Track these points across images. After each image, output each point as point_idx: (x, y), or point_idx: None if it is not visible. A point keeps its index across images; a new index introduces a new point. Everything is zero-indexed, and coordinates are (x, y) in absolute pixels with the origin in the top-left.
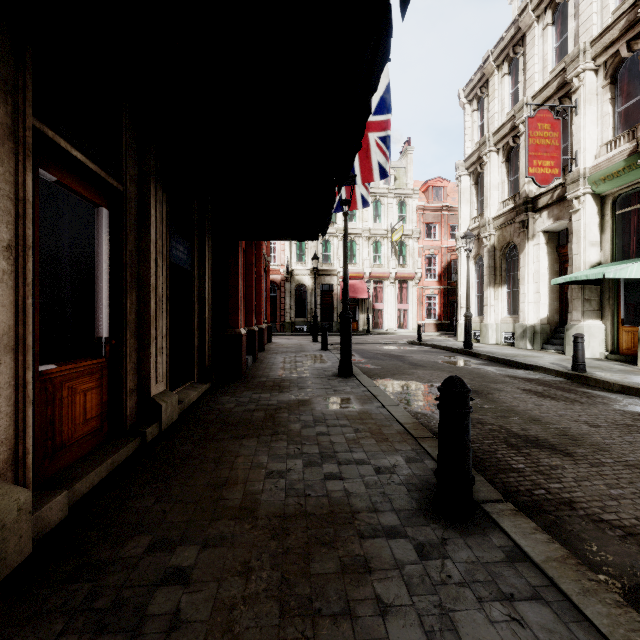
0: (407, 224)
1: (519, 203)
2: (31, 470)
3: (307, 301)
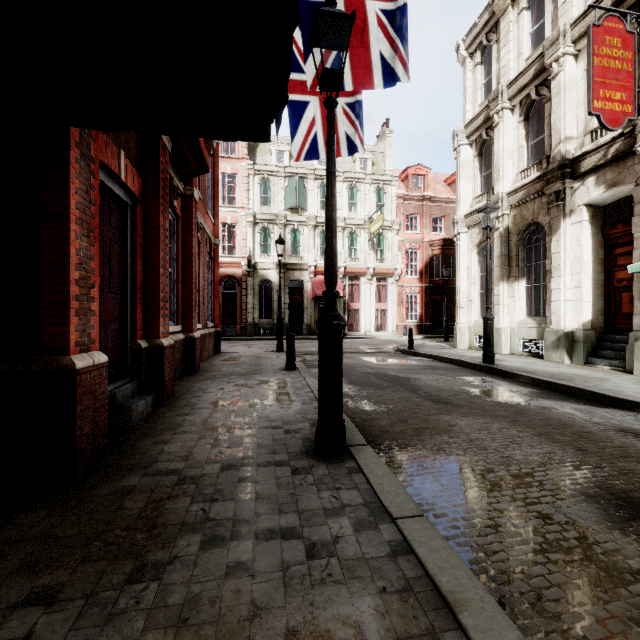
0: (386, 214)
1: (552, 168)
2: None
3: (273, 299)
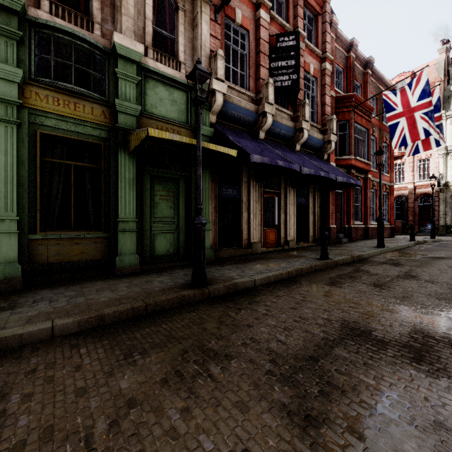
0: None
1: None
2: (262, 243)
3: None
